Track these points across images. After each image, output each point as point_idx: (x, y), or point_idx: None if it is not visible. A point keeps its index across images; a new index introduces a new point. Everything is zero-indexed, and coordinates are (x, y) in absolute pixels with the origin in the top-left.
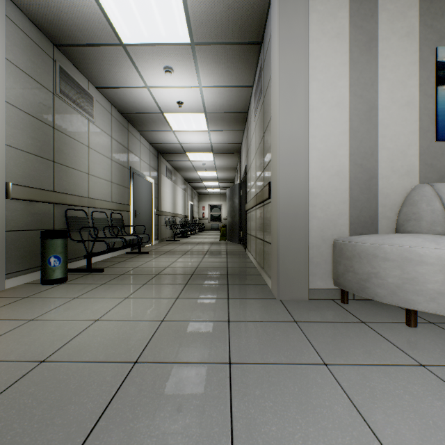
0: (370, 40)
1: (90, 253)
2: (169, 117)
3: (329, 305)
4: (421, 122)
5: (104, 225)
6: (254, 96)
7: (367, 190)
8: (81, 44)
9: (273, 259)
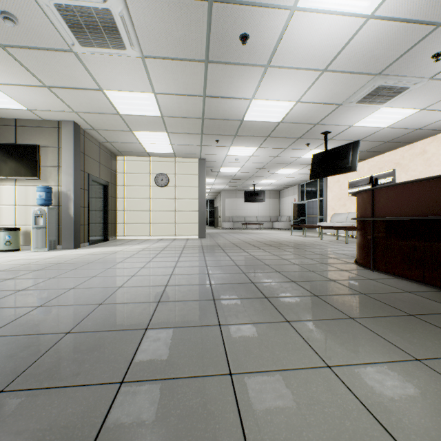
0: None
1: None
2: None
3: None
4: None
5: None
6: None
7: None
8: None
9: None
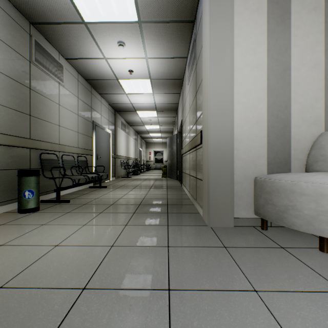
0: (284, 13)
1: (59, 187)
2: (122, 82)
3: (252, 231)
4: (326, 81)
5: (72, 166)
6: (188, 65)
7: (282, 137)
8: (51, 22)
9: (204, 193)
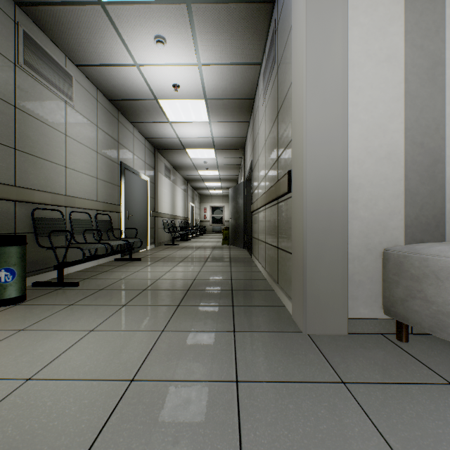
0: None
1: (62, 263)
2: (164, 104)
3: (382, 345)
4: None
5: (87, 228)
6: (264, 75)
7: (430, 180)
8: (48, 1)
9: (296, 275)
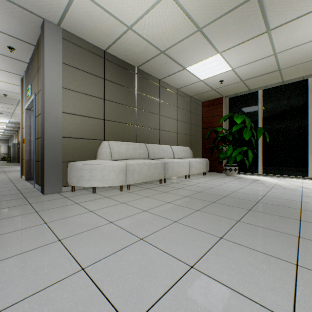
0: None
1: None
2: None
3: None
4: None
5: None
6: None
7: None
8: None
9: None
